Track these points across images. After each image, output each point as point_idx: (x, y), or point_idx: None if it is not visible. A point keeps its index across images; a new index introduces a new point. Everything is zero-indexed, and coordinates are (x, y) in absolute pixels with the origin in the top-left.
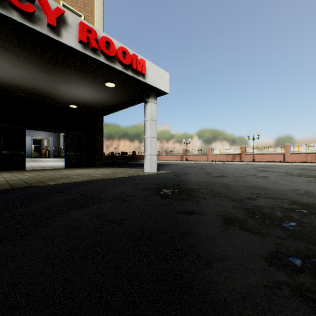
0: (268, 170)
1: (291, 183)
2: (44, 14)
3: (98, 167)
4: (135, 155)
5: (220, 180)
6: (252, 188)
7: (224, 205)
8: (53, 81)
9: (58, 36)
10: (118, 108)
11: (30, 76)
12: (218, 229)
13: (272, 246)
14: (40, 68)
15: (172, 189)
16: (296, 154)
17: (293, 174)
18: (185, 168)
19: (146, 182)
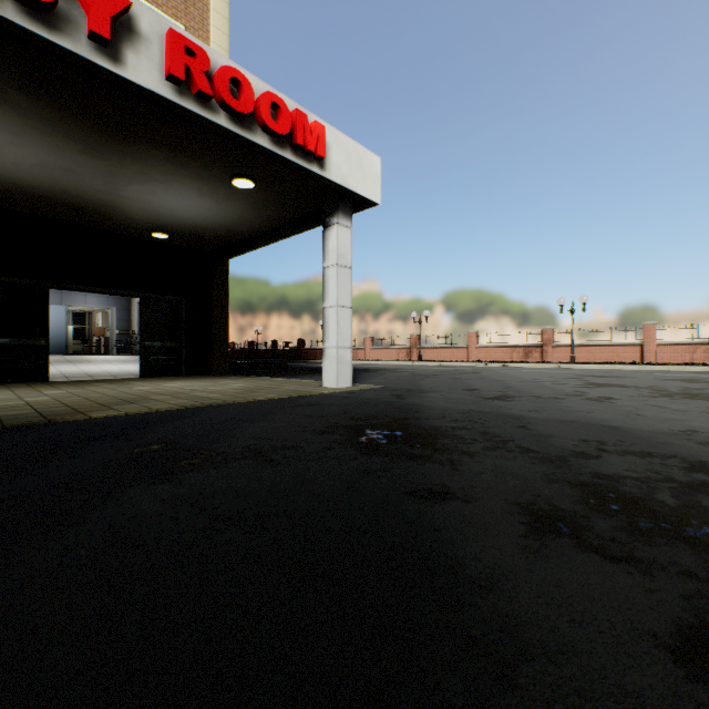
0: (609, 382)
1: (674, 416)
2: (80, 9)
3: (216, 375)
4: (304, 349)
5: (503, 408)
6: (581, 427)
7: (522, 472)
8: (110, 175)
9: (114, 63)
10: (264, 241)
11: (56, 163)
12: (516, 546)
13: (679, 604)
14: (79, 143)
15: (388, 429)
16: (669, 347)
17: (671, 391)
18: (418, 378)
19: (326, 413)
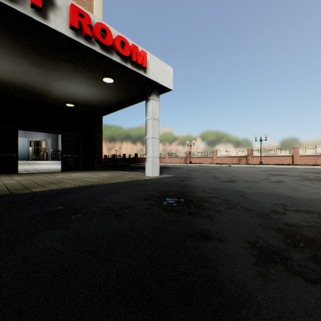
0: (279, 173)
1: (315, 190)
2: None
3: (96, 170)
4: (137, 158)
5: (232, 186)
6: (272, 196)
7: (248, 222)
8: (45, 76)
9: (44, 19)
10: (118, 107)
11: (19, 70)
12: (253, 271)
13: None
14: (29, 60)
15: (177, 198)
16: (305, 157)
17: (310, 178)
18: (190, 171)
19: (146, 189)
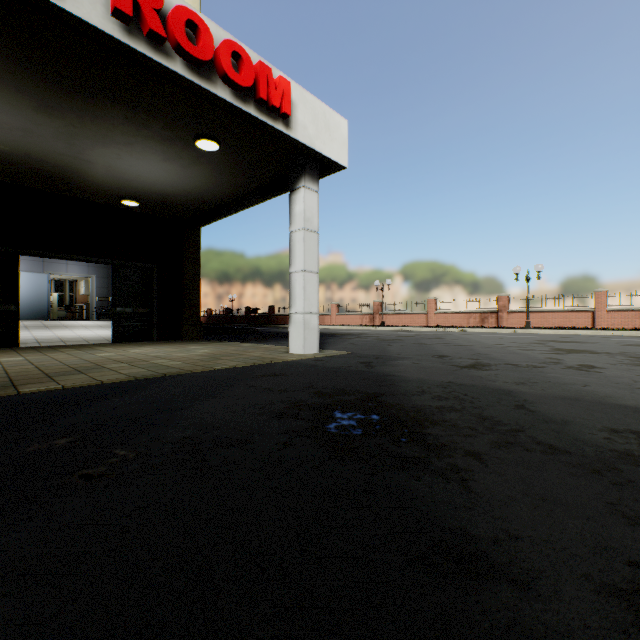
0: (576, 347)
1: None
2: None
3: (187, 340)
4: (274, 315)
5: (486, 380)
6: (593, 408)
7: (573, 499)
8: (71, 136)
9: None
10: (232, 208)
11: (12, 122)
12: None
13: None
14: (32, 99)
15: (361, 411)
16: (619, 313)
17: None
18: (384, 343)
19: (289, 386)
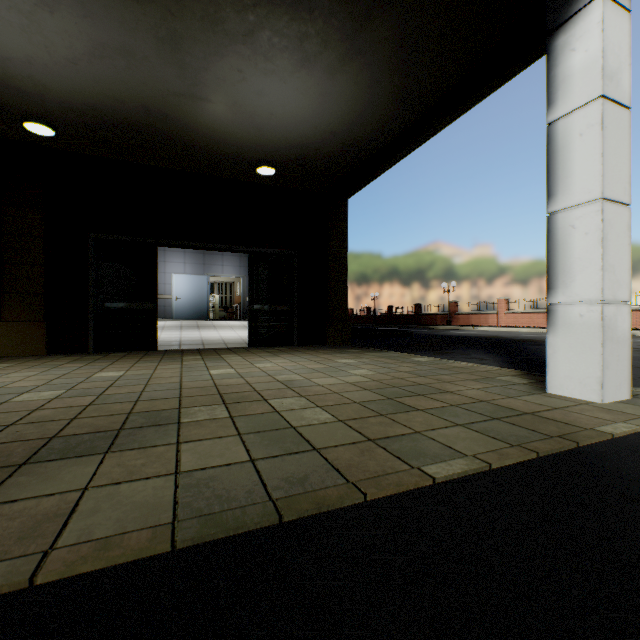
0: None
1: None
2: None
3: (332, 345)
4: (421, 314)
5: None
6: None
7: None
8: (175, 45)
9: None
10: (395, 152)
11: (105, 37)
12: None
13: None
14: None
15: None
16: None
17: None
18: None
19: None
